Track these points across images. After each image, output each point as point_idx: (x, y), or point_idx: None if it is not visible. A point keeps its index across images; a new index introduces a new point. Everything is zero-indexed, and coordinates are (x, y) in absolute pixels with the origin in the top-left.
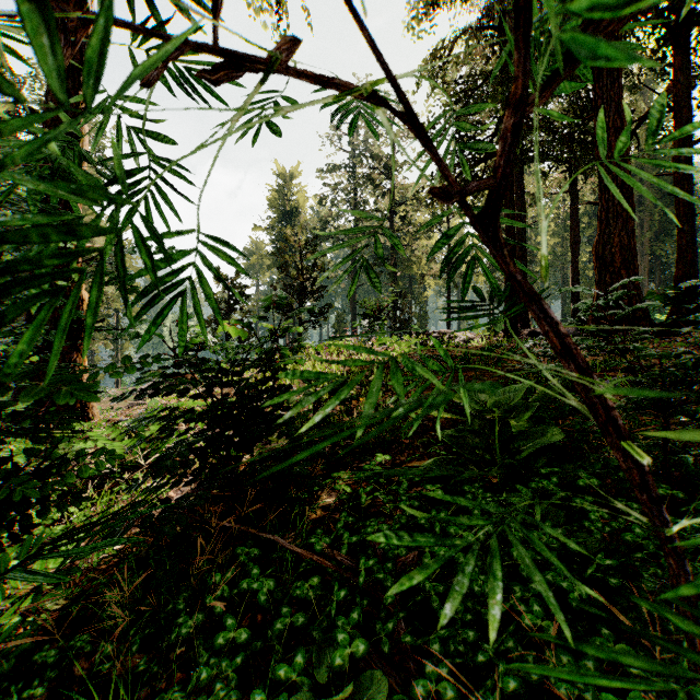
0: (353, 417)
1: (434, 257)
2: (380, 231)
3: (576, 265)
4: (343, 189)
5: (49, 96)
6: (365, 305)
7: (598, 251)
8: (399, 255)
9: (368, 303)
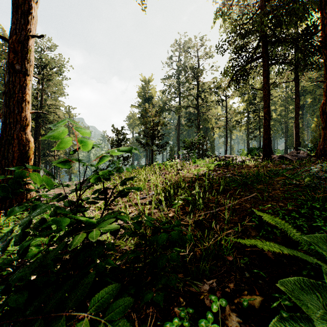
0: (182, 227)
1: (219, 118)
2: (191, 106)
3: (297, 120)
4: (173, 86)
5: (11, 29)
6: (185, 142)
7: (324, 109)
8: (201, 117)
9: (186, 141)
